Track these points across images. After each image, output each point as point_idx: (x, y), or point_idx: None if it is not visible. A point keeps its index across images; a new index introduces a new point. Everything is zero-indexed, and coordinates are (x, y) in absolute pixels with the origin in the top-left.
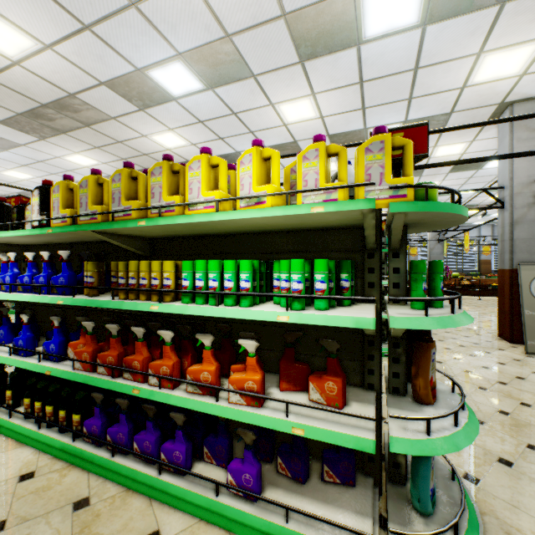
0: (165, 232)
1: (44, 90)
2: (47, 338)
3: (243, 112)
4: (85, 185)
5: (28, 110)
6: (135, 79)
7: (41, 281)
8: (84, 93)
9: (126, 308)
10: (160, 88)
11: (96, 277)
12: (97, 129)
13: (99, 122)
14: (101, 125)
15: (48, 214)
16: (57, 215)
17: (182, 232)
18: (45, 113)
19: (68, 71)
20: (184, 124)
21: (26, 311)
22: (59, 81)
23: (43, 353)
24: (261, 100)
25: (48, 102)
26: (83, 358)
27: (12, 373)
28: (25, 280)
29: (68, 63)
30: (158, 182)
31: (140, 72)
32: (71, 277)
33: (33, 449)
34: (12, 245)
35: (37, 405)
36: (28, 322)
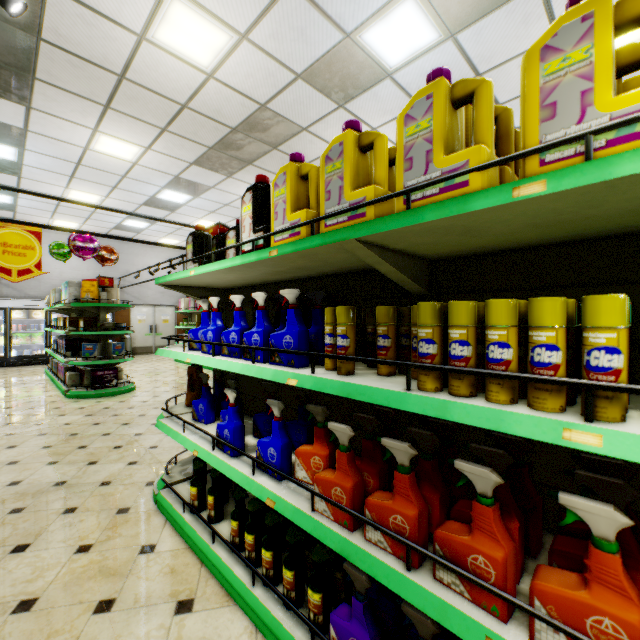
0: (513, 232)
1: (235, 108)
2: (254, 425)
3: (495, 68)
4: (337, 153)
5: (218, 141)
6: (341, 56)
7: (254, 340)
8: (275, 99)
9: (463, 419)
10: (371, 60)
11: (351, 337)
12: (284, 150)
13: (287, 139)
14: (289, 144)
15: (266, 228)
16: (281, 225)
17: (564, 228)
18: (234, 140)
19: (261, 69)
20: (393, 116)
21: (229, 381)
22: (251, 89)
23: (260, 462)
24: (536, 33)
25: (237, 124)
26: (332, 495)
27: (213, 469)
28: (231, 338)
29: (263, 55)
30: (572, 66)
31: (350, 39)
32: (301, 334)
33: (245, 618)
34: (211, 289)
35: (247, 538)
36: (235, 402)
